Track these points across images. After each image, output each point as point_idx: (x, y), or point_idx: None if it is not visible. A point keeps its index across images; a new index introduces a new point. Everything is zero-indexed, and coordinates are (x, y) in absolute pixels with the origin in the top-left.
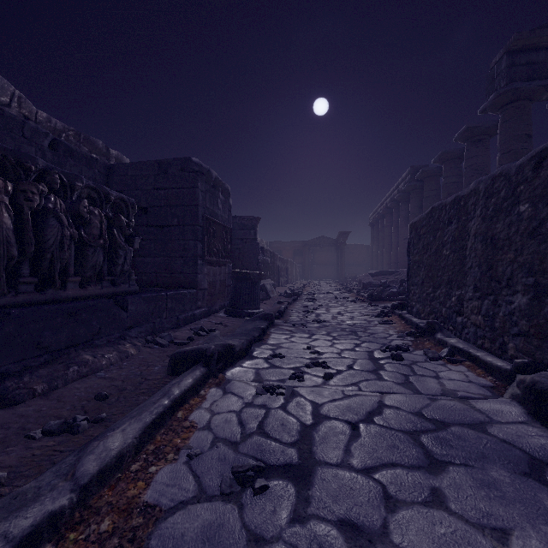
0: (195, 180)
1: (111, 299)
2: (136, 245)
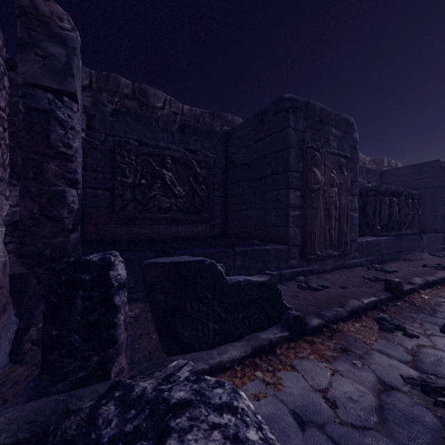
0: (443, 172)
1: (418, 235)
2: (419, 212)
